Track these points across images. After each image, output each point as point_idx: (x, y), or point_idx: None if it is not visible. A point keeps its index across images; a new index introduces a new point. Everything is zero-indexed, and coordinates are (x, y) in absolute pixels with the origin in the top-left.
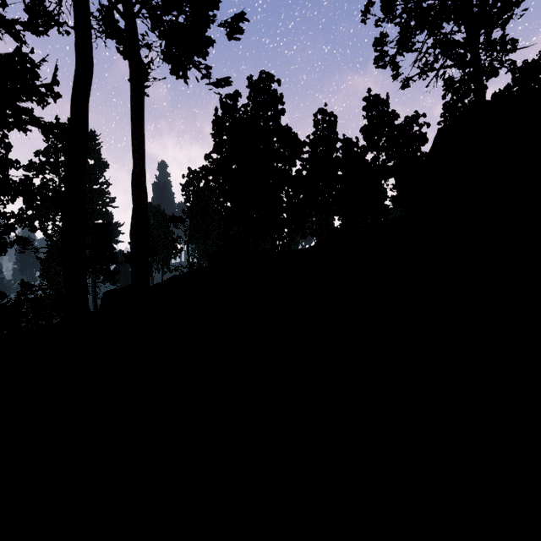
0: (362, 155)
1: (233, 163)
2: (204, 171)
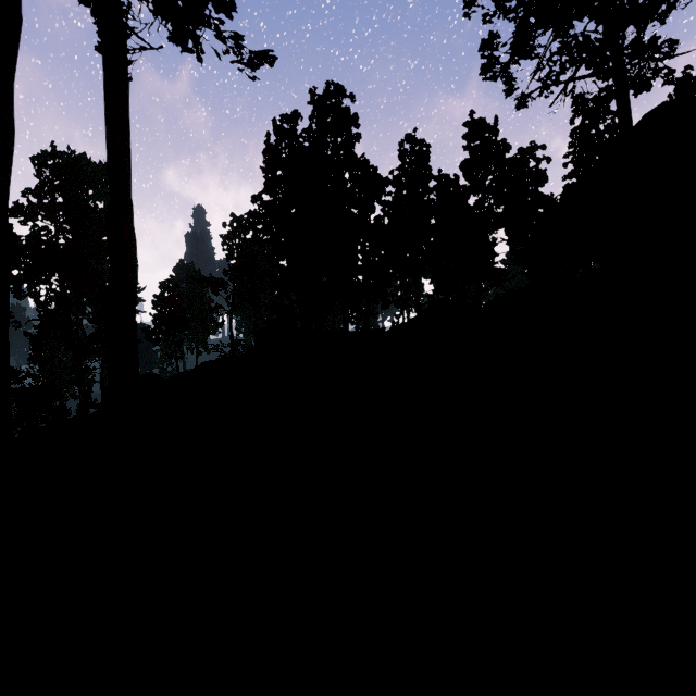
0: (463, 197)
1: (291, 207)
2: (252, 217)
